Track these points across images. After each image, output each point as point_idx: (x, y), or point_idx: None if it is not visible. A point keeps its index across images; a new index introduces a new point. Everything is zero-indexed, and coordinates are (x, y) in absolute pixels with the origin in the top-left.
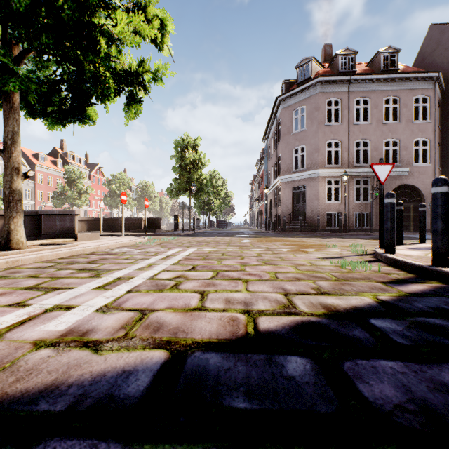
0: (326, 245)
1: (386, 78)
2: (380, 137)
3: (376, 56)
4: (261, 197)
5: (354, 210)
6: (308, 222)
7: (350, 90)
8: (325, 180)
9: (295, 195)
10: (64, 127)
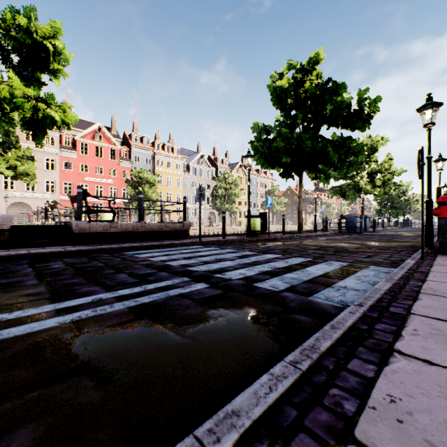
0: None
1: None
2: None
3: None
4: None
5: None
6: None
7: None
8: None
9: None
10: None
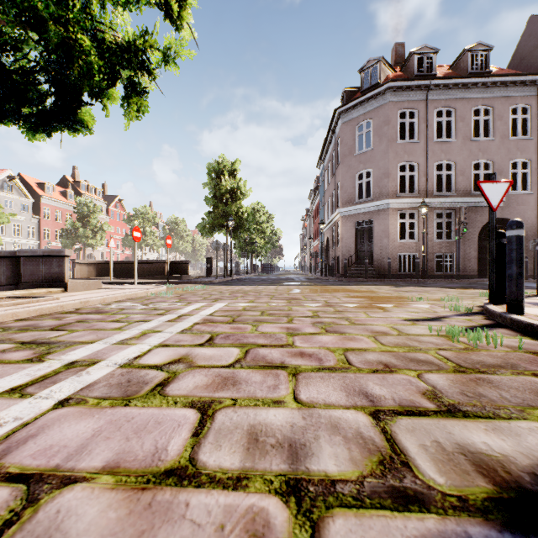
0: (408, 298)
1: (475, 83)
2: (468, 158)
3: (462, 55)
4: (315, 235)
5: (434, 250)
6: (375, 266)
7: (429, 98)
8: (398, 213)
9: (358, 232)
10: (49, 137)
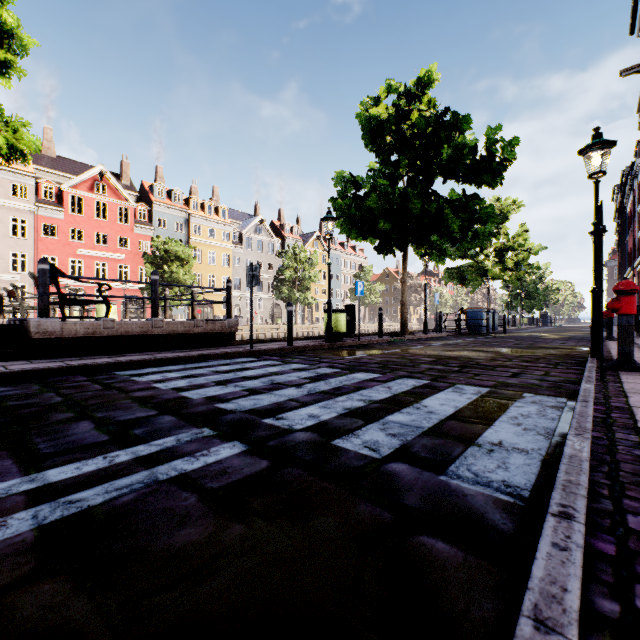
0: None
1: None
2: None
3: None
4: None
5: None
6: None
7: None
8: None
9: None
10: None
